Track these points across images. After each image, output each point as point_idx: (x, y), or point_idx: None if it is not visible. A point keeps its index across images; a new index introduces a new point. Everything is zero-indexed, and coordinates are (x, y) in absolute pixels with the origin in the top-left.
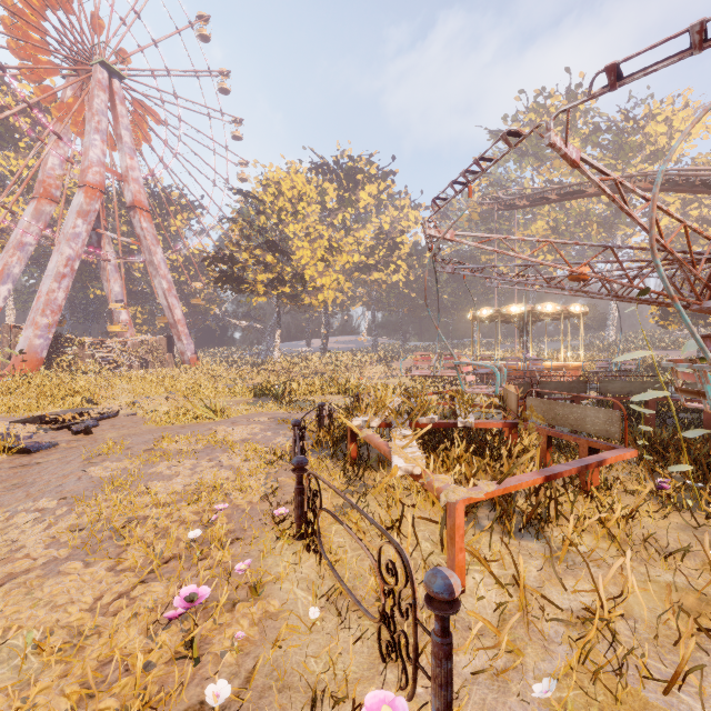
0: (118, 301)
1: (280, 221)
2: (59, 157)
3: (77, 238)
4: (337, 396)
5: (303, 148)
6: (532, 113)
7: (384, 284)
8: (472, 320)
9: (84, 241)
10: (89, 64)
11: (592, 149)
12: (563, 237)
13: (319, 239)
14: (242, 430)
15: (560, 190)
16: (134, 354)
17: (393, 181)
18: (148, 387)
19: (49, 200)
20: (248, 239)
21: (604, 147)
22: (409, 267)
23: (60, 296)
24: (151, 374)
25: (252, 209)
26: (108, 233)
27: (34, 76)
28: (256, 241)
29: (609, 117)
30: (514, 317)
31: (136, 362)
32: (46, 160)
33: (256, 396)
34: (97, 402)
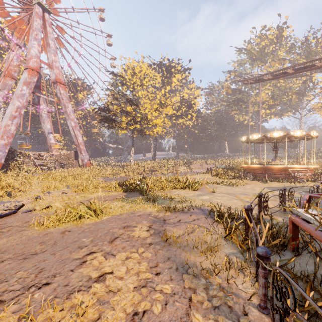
0: (49, 133)
1: (134, 90)
2: (16, 55)
3: (23, 96)
4: (180, 190)
5: (144, 57)
6: (259, 39)
7: (184, 126)
8: (243, 141)
9: (27, 98)
10: (32, 4)
11: (294, 54)
12: (276, 100)
13: (154, 100)
14: (125, 269)
15: (296, 66)
16: (57, 161)
17: (189, 73)
18: (54, 182)
19: (10, 78)
20: (116, 99)
21: (299, 54)
22: (197, 116)
23: (12, 128)
24: (65, 172)
25: (119, 83)
26: (42, 95)
27: (1, 9)
28: (120, 101)
29: (299, 39)
30: (267, 140)
31: (57, 165)
32: (9, 56)
33: (125, 190)
34: (13, 196)
